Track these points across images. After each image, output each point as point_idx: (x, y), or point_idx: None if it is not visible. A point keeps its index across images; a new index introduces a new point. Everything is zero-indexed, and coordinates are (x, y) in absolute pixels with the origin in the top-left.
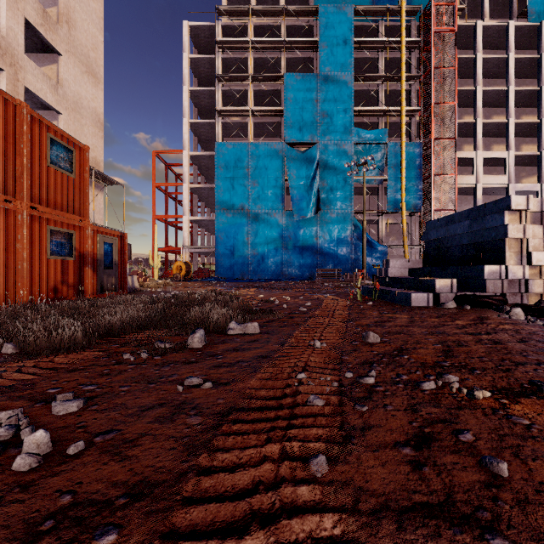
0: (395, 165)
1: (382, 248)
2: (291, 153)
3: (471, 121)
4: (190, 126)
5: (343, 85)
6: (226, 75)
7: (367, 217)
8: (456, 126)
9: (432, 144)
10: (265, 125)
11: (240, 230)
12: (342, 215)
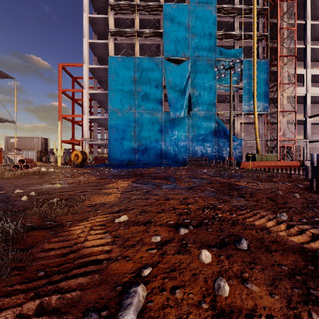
0: (248, 77)
1: (238, 141)
2: (169, 65)
3: (302, 47)
4: (90, 46)
5: (209, 13)
6: (117, 3)
7: (226, 117)
8: (295, 46)
9: (277, 59)
10: (148, 46)
11: (128, 126)
12: (208, 115)
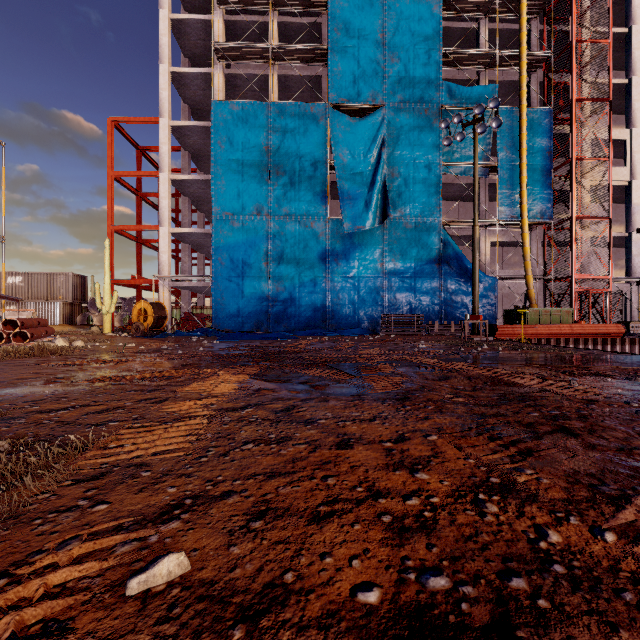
0: (510, 144)
1: (488, 281)
2: (340, 121)
3: (622, 82)
4: (174, 80)
5: (426, 10)
6: None
7: (461, 231)
8: (610, 79)
9: (572, 108)
10: (297, 82)
11: (254, 250)
12: (423, 226)
